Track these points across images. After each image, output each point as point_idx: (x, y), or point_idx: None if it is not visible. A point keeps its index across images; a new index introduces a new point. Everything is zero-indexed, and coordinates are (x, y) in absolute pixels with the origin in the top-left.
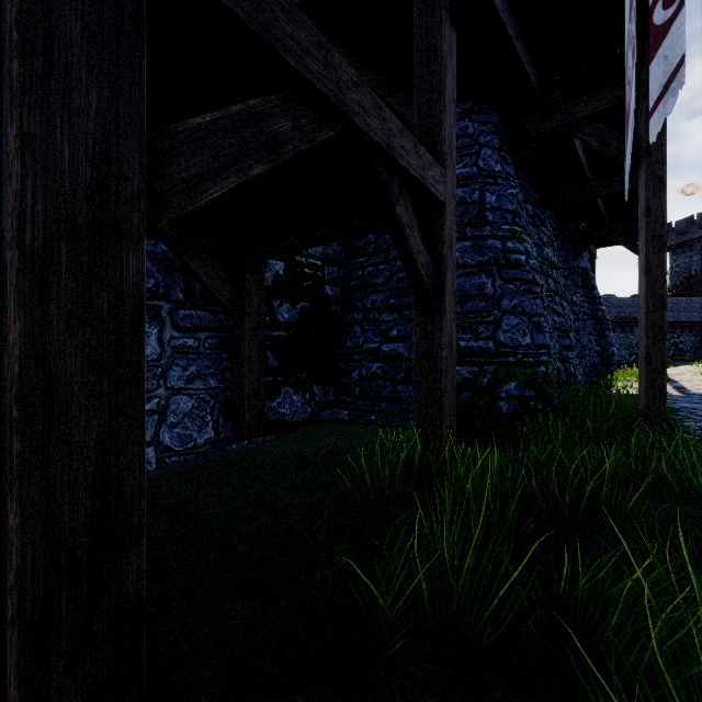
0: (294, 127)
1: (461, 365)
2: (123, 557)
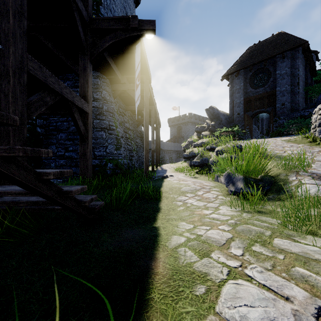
0: (50, 99)
1: (95, 159)
2: None
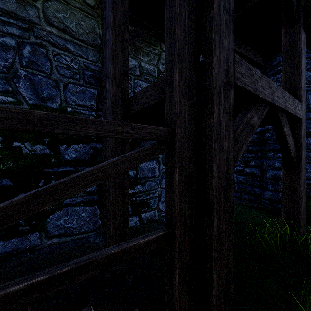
0: (257, 117)
1: None
2: (230, 286)
